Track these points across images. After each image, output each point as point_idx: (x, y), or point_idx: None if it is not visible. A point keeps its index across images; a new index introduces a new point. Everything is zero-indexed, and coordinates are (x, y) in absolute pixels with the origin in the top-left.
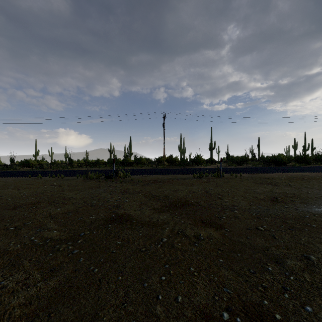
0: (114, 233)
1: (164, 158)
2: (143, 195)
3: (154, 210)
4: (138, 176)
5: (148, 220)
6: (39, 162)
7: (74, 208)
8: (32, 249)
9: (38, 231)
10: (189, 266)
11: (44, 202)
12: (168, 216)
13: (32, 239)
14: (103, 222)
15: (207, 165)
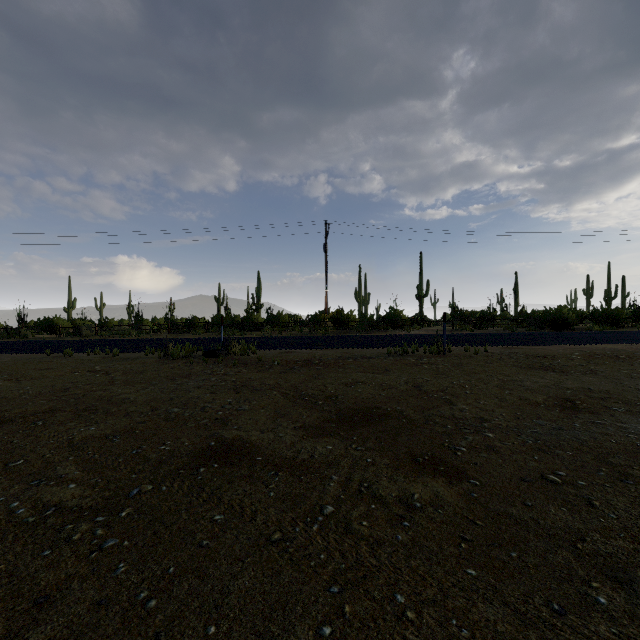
0: (210, 491)
1: (327, 315)
2: (281, 395)
3: (305, 430)
4: (272, 352)
5: (291, 456)
6: (76, 323)
7: (128, 424)
8: (7, 536)
9: (33, 485)
10: (392, 590)
11: (65, 410)
12: (337, 444)
13: (12, 508)
14: (189, 461)
15: (413, 329)
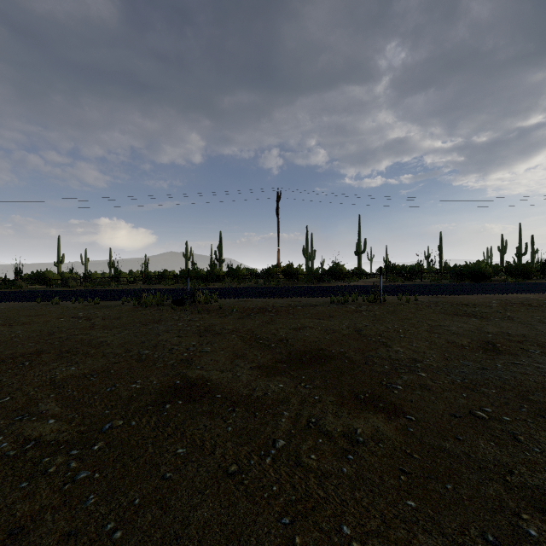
0: (174, 426)
1: (279, 269)
2: (239, 338)
3: (260, 370)
4: (231, 301)
5: (247, 394)
6: (65, 276)
7: (105, 364)
8: None
9: (17, 420)
10: (338, 521)
11: (50, 352)
12: (287, 383)
13: None
14: (156, 398)
15: (352, 281)
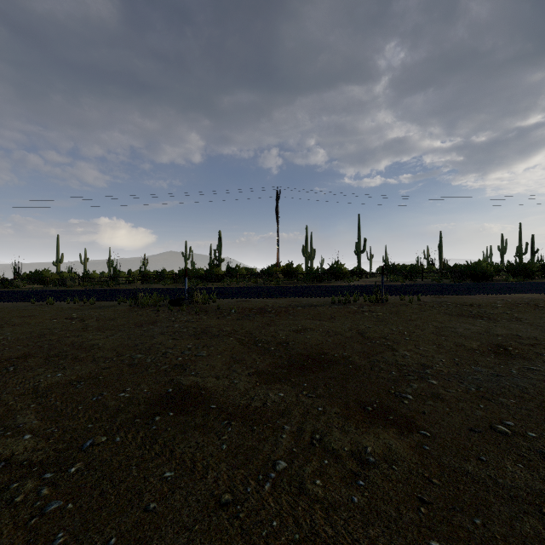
0: (162, 443)
1: (278, 268)
2: (236, 341)
3: (258, 377)
4: (230, 301)
5: (244, 404)
6: (63, 275)
7: (93, 370)
8: None
9: None
10: None
11: (37, 356)
12: (288, 391)
13: None
14: (145, 409)
15: (352, 280)
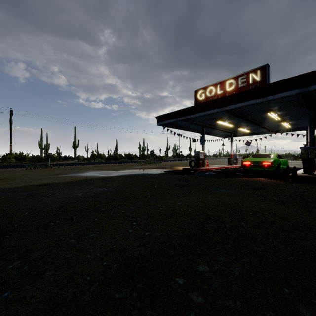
0: None
1: (11, 155)
2: None
3: None
4: None
5: None
6: None
7: None
8: None
9: None
10: None
11: None
12: None
13: None
14: None
15: (59, 162)
